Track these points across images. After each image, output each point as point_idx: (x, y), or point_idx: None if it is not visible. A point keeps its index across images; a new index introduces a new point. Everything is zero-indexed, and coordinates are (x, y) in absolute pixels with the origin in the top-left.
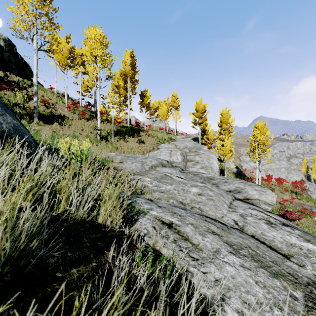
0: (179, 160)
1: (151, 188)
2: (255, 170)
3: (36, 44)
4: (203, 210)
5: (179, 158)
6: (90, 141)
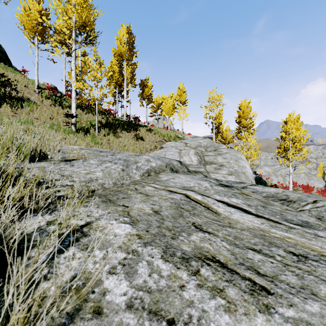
0: (194, 162)
1: None
2: (271, 176)
3: None
4: None
5: (194, 159)
6: (52, 131)
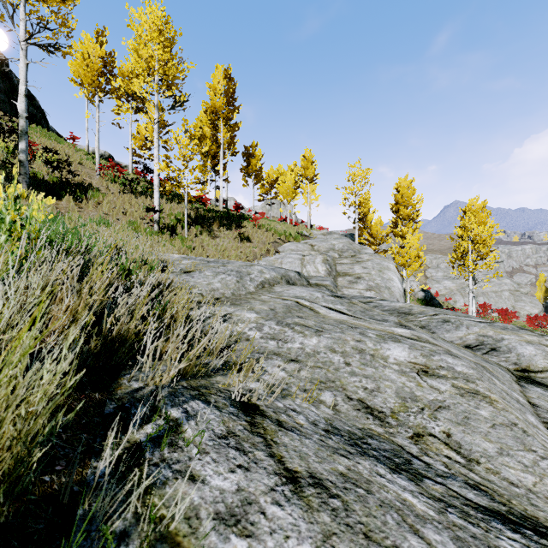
0: (321, 273)
1: (259, 344)
2: (454, 295)
3: (24, 32)
4: (472, 451)
5: (322, 270)
6: (135, 233)
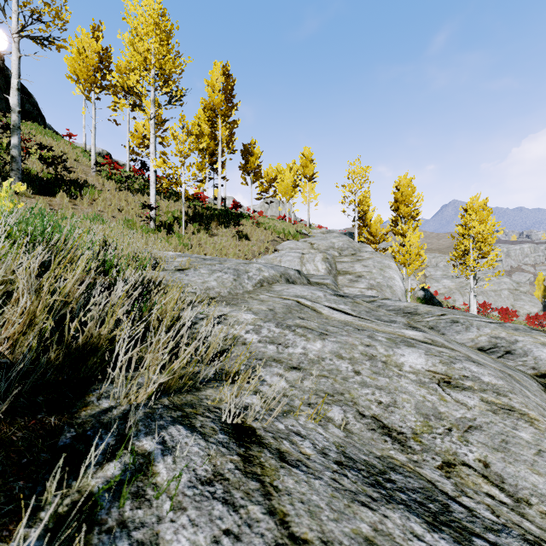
0: (321, 272)
1: (256, 349)
2: (453, 294)
3: (16, 24)
4: (519, 488)
5: (322, 268)
6: (130, 231)
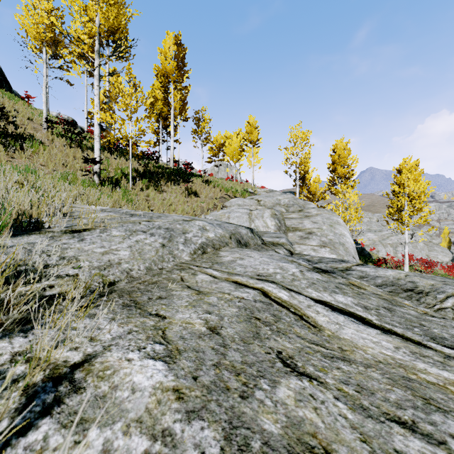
0: (270, 228)
1: None
2: (377, 246)
3: None
4: None
5: (271, 224)
6: (64, 184)
